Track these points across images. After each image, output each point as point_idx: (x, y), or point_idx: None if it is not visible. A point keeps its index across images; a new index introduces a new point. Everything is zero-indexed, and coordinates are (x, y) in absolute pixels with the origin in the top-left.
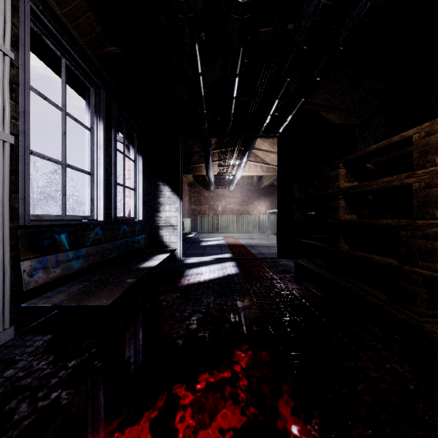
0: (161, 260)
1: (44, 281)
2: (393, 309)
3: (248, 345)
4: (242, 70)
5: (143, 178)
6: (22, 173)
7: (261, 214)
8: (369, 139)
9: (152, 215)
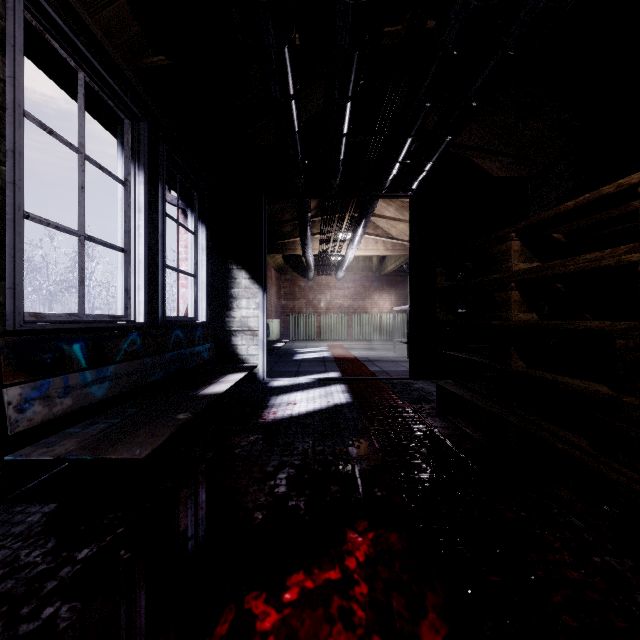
0: (233, 383)
1: (44, 419)
2: (603, 466)
3: (367, 522)
4: (357, 90)
5: (207, 259)
6: (10, 248)
7: (383, 313)
8: (548, 200)
9: (222, 315)
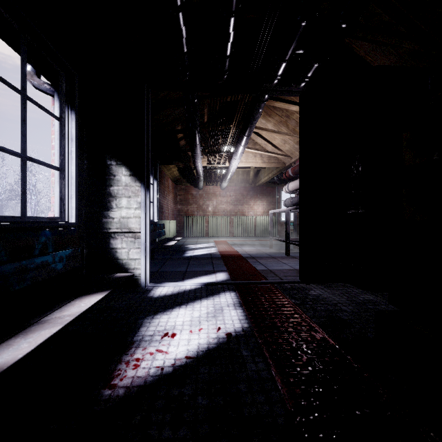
0: (60, 327)
1: None
2: None
3: None
4: None
5: (81, 153)
6: None
7: (257, 215)
8: None
9: (98, 215)
